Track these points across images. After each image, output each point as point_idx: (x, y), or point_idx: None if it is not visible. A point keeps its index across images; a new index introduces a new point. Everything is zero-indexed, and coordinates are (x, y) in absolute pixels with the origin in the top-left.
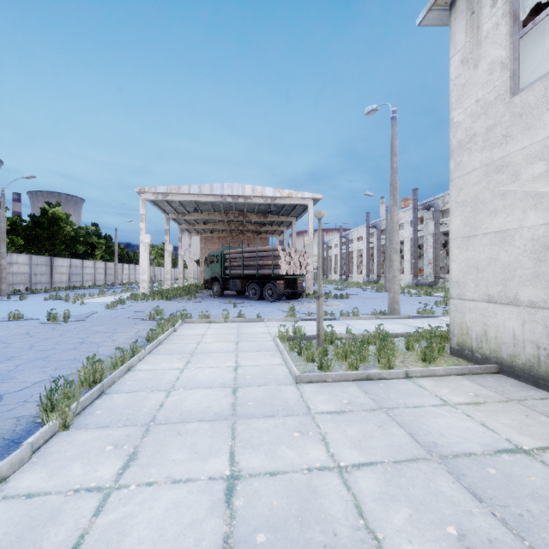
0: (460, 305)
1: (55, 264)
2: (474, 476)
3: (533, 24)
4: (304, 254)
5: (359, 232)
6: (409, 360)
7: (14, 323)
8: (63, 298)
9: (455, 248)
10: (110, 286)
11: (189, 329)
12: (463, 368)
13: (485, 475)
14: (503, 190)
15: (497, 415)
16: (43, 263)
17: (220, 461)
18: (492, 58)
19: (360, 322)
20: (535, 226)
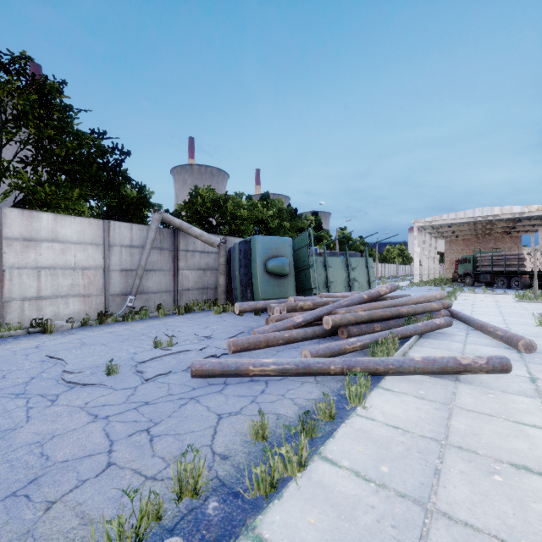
0: None
1: None
2: None
3: None
4: None
5: None
6: None
7: None
8: None
9: None
10: None
11: (466, 294)
12: None
13: None
14: None
15: None
16: None
17: (493, 303)
18: None
19: None
20: None
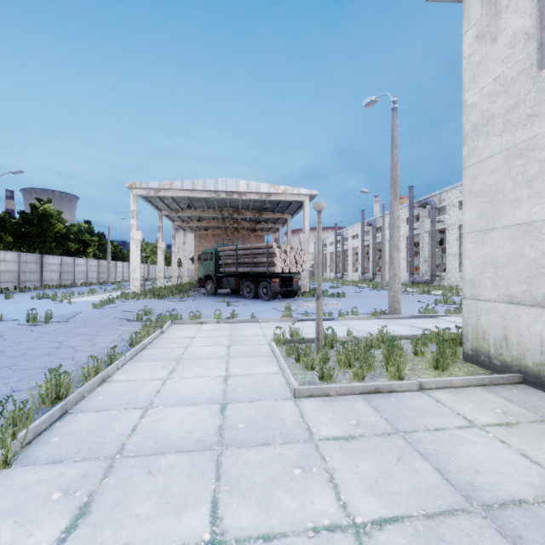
0: (474, 306)
1: (45, 262)
2: (535, 540)
3: None
4: (300, 251)
5: (355, 229)
6: (419, 367)
7: None
8: (50, 297)
9: (469, 243)
10: (102, 285)
11: (178, 331)
12: (483, 378)
13: None
14: (528, 176)
15: (537, 441)
16: (32, 261)
17: (198, 516)
18: (514, 29)
19: (360, 322)
20: None
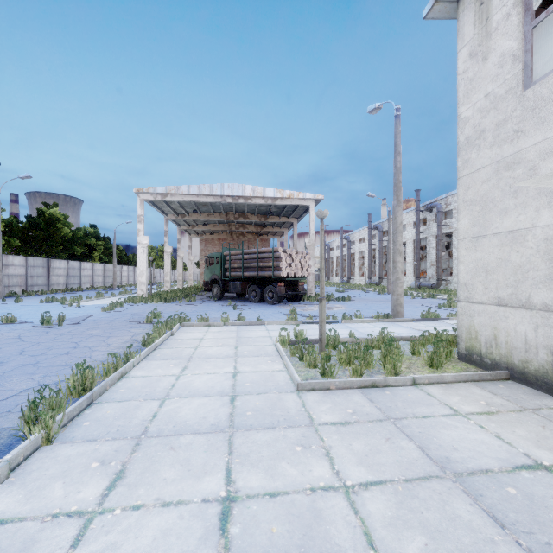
0: (468, 308)
1: (52, 266)
2: (493, 497)
3: (546, 13)
4: (305, 255)
5: (361, 233)
6: (415, 366)
7: (6, 327)
8: (59, 301)
9: (463, 249)
10: (108, 289)
11: (187, 333)
12: (473, 374)
13: (504, 496)
14: (515, 187)
15: (511, 426)
16: (40, 265)
17: (215, 479)
18: (503, 50)
19: (363, 325)
20: (549, 226)
